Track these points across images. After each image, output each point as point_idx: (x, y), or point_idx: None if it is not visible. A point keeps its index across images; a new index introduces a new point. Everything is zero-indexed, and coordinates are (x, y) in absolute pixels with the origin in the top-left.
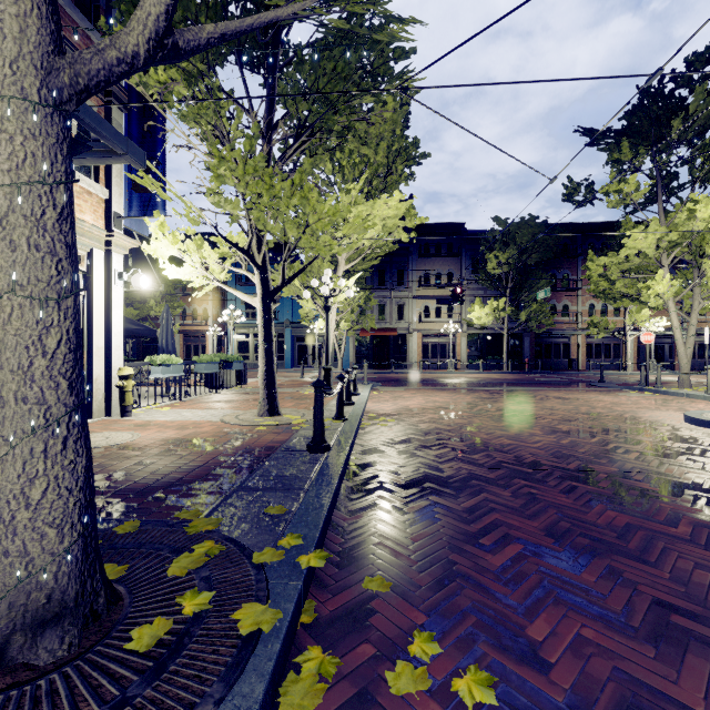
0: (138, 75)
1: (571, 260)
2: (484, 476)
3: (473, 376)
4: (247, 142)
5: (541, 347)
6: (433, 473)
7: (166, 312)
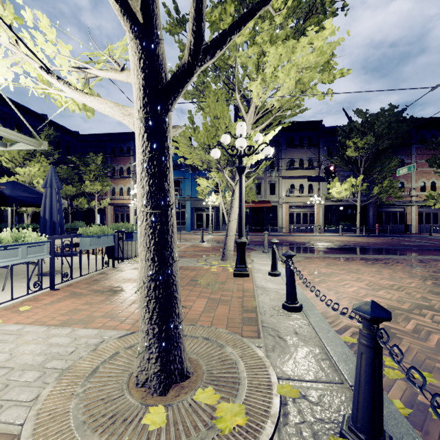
0: None
1: (406, 147)
2: None
3: (340, 239)
4: None
5: (382, 215)
6: None
7: (51, 175)
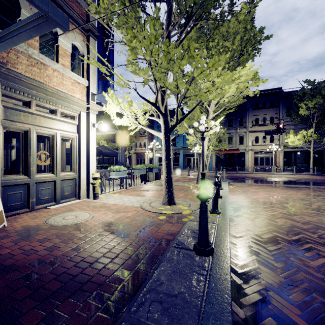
0: (94, 8)
1: None
2: None
3: (290, 176)
4: (151, 23)
5: None
6: None
7: (121, 144)
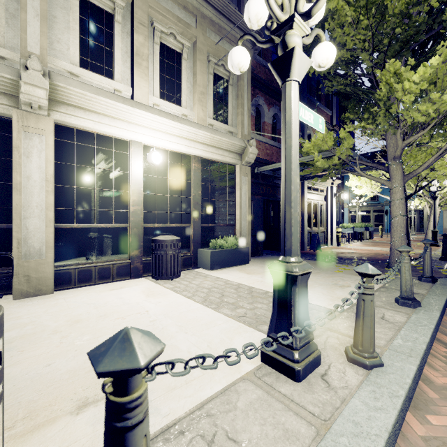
0: (352, 127)
1: None
2: None
3: None
4: None
5: None
6: None
7: (338, 205)
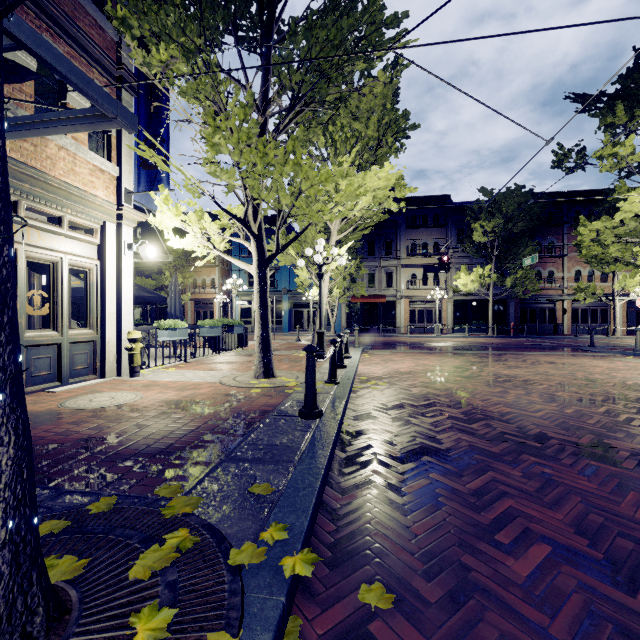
0: (142, 56)
1: (557, 227)
2: (487, 450)
3: (459, 340)
4: (242, 111)
5: (526, 312)
6: (430, 444)
7: (175, 280)
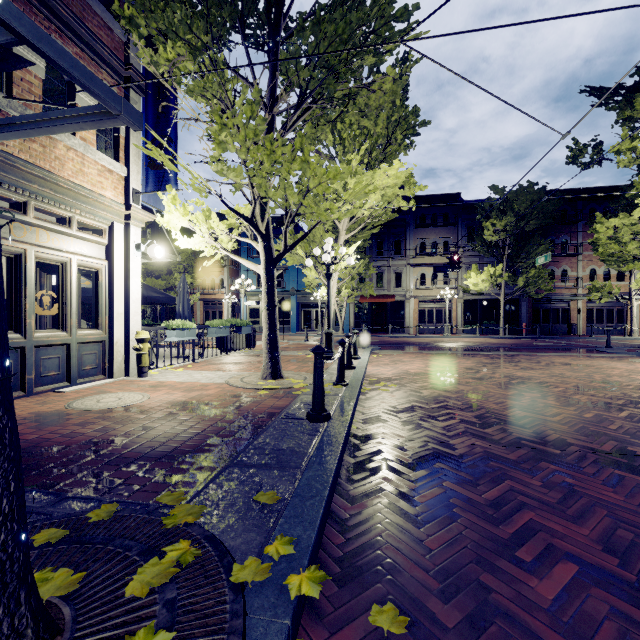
0: (149, 55)
1: (571, 225)
2: (503, 456)
3: (469, 340)
4: (248, 108)
5: (539, 312)
6: (443, 449)
7: (183, 281)
